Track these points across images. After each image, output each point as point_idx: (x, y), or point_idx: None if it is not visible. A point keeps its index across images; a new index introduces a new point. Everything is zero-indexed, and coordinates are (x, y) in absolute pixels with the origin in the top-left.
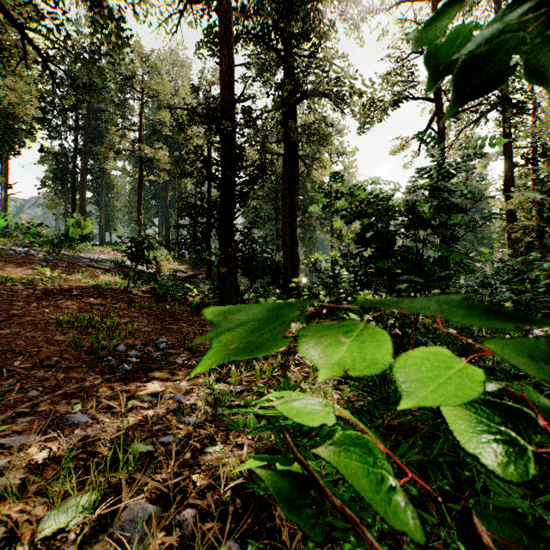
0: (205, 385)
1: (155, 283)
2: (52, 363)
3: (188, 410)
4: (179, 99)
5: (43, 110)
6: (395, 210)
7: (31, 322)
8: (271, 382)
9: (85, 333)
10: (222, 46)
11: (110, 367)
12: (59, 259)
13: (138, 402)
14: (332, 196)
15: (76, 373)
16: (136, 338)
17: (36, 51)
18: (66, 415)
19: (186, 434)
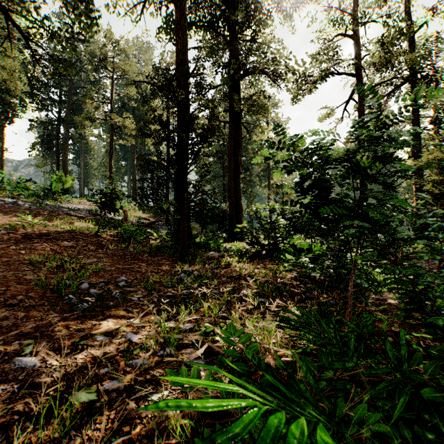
0: (157, 322)
1: (122, 228)
2: (16, 302)
3: (137, 350)
4: (144, 78)
5: (32, 87)
6: (335, 159)
7: (6, 263)
8: (218, 320)
9: (54, 272)
10: (177, 29)
11: (71, 305)
12: (42, 209)
13: (90, 342)
14: (274, 147)
15: (36, 311)
16: (99, 276)
17: (18, 30)
18: (15, 358)
19: (131, 379)
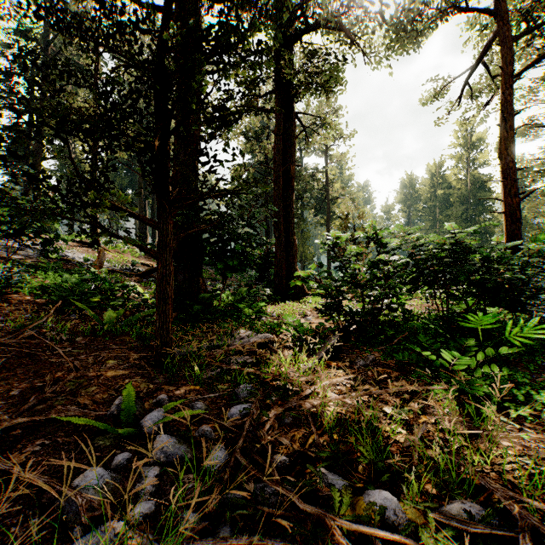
0: None
1: None
2: None
3: None
4: None
5: None
6: None
7: None
8: None
9: None
10: None
11: None
12: None
13: None
14: None
15: None
16: None
17: None
18: None
19: None
